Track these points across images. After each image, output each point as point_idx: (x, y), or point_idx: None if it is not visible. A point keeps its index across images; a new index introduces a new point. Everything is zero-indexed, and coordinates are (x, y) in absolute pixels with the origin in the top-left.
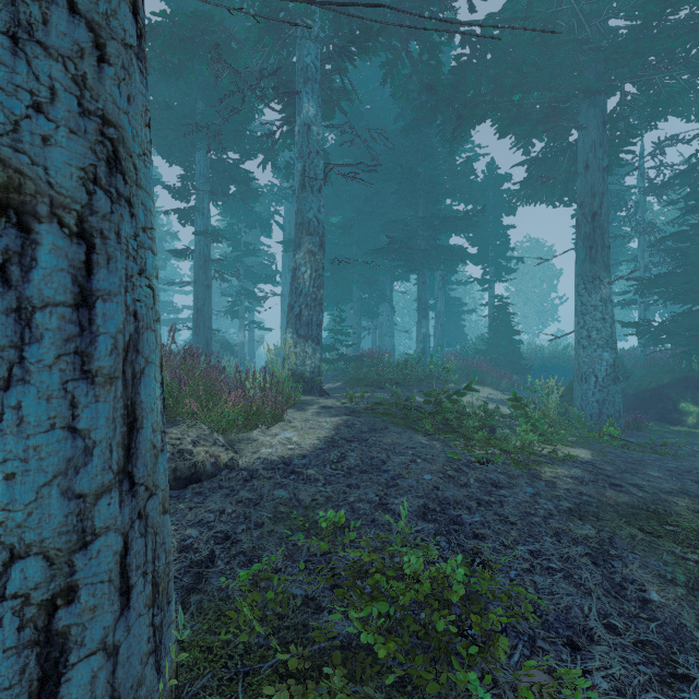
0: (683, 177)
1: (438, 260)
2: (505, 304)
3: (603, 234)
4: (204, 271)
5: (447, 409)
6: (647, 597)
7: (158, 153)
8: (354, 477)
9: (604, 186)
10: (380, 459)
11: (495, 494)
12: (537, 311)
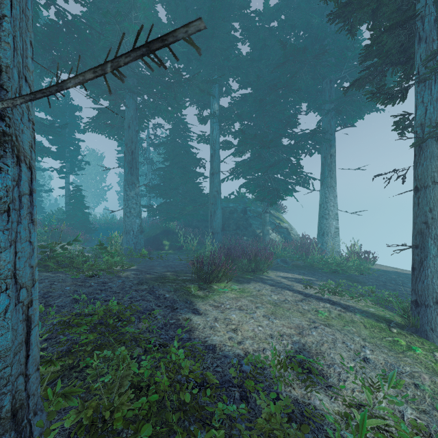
0: (164, 145)
1: None
2: (79, 189)
3: (136, 162)
4: None
5: (60, 254)
6: (166, 296)
7: None
8: None
9: (137, 139)
10: None
11: (106, 285)
12: (94, 195)
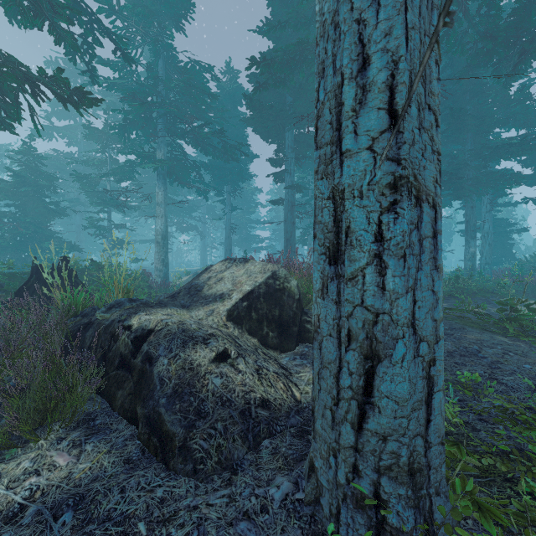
0: None
1: (488, 186)
2: None
3: None
4: (291, 213)
5: (524, 316)
6: None
7: (261, 137)
8: (457, 358)
9: None
10: (473, 348)
11: None
12: None
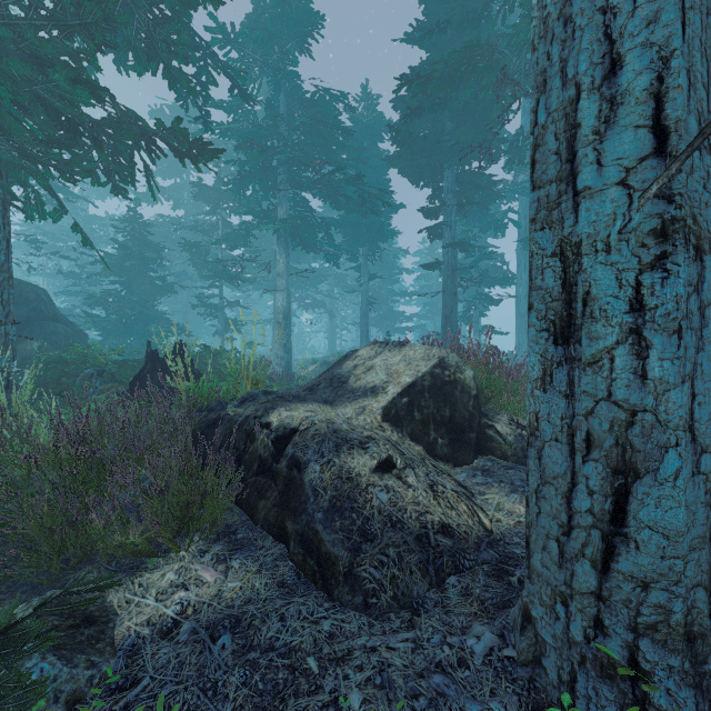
0: None
1: None
2: None
3: None
4: (452, 280)
5: None
6: None
7: (410, 181)
8: None
9: None
10: None
11: None
12: None
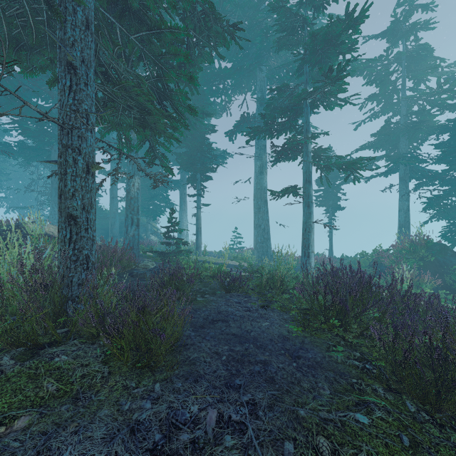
0: None
1: None
2: None
3: None
4: None
5: None
6: None
7: None
8: None
9: None
10: None
11: None
12: None
